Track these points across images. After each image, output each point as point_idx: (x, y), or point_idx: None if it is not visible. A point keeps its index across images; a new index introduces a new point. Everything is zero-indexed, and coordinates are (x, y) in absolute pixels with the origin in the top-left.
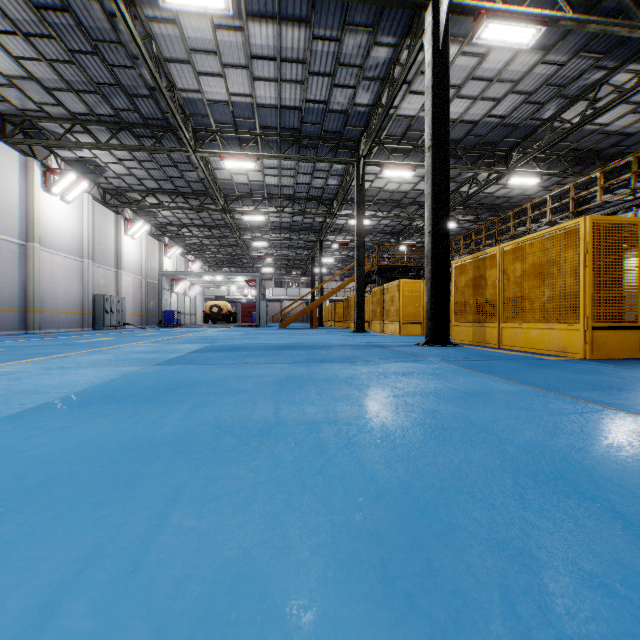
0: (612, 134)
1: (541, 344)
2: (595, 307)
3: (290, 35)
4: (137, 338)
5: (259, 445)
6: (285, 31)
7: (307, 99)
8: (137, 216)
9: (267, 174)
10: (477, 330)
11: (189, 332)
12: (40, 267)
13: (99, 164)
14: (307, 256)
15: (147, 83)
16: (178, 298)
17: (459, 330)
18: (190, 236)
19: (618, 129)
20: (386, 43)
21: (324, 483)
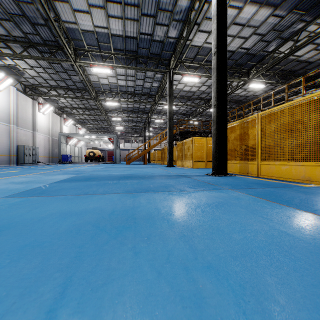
0: (302, 62)
1: (290, 175)
2: None
3: None
4: (34, 171)
5: None
6: None
7: (140, 32)
8: (46, 102)
9: (119, 79)
10: (242, 166)
11: (72, 167)
12: None
13: (19, 69)
14: (142, 126)
15: (42, 16)
16: (71, 148)
17: (230, 165)
18: (77, 114)
19: (305, 59)
20: None
21: None
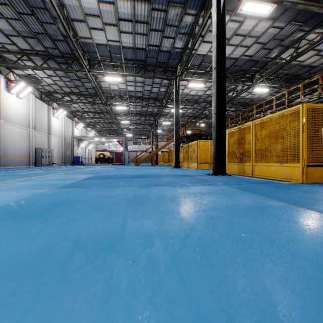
0: (305, 66)
1: (276, 174)
2: (308, 154)
3: (140, 8)
4: (56, 171)
5: (102, 263)
6: (137, 5)
7: (149, 44)
8: (60, 107)
9: (128, 85)
10: (240, 167)
11: (86, 168)
12: (4, 133)
13: (38, 78)
14: (149, 128)
15: (62, 33)
16: (82, 150)
17: (230, 167)
18: (88, 117)
19: (308, 64)
20: (191, 14)
21: (153, 322)
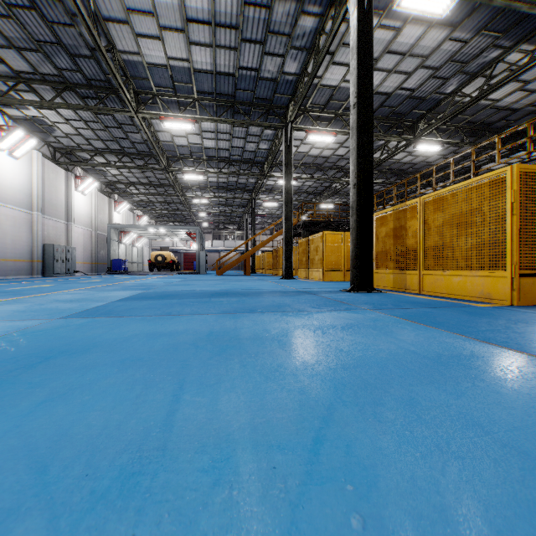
0: (502, 109)
1: (464, 290)
2: (521, 254)
3: None
4: (76, 285)
5: None
6: None
7: (240, 66)
8: (87, 174)
9: (205, 137)
10: (398, 277)
11: (132, 279)
12: None
13: (47, 123)
14: (242, 213)
15: (88, 43)
16: (126, 248)
17: (380, 277)
18: (137, 193)
19: (507, 105)
20: (312, 13)
21: None
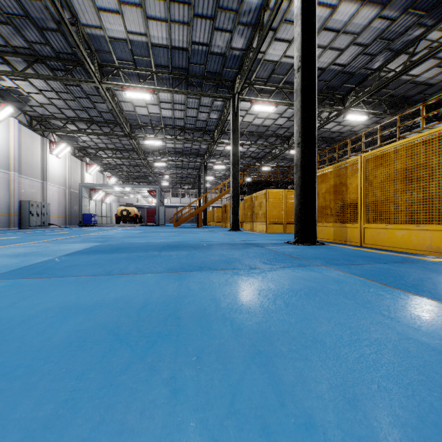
0: (420, 84)
1: (408, 244)
2: None
3: None
4: (41, 237)
5: None
6: None
7: (193, 41)
8: (62, 140)
9: (163, 108)
10: (338, 230)
11: (97, 231)
12: None
13: (23, 94)
14: (195, 174)
15: (54, 17)
16: (96, 204)
17: (320, 230)
18: (105, 157)
19: (424, 80)
20: None
21: None
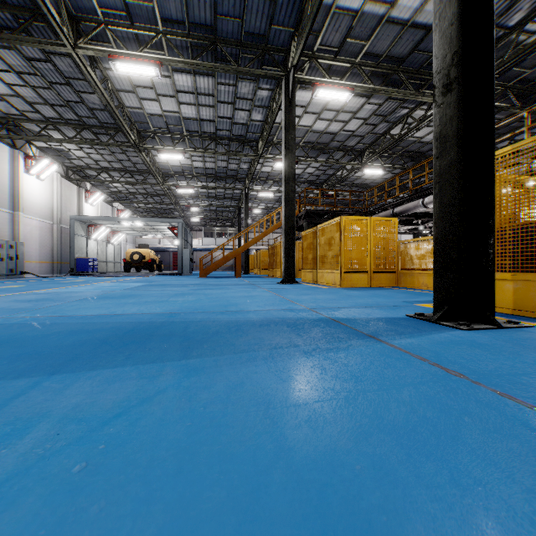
0: None
1: None
2: None
3: None
4: None
5: None
6: None
7: None
8: (46, 156)
9: (182, 102)
10: (530, 288)
11: (76, 283)
12: None
13: None
14: (234, 206)
15: None
16: (98, 245)
17: None
18: (110, 181)
19: None
20: None
21: None
